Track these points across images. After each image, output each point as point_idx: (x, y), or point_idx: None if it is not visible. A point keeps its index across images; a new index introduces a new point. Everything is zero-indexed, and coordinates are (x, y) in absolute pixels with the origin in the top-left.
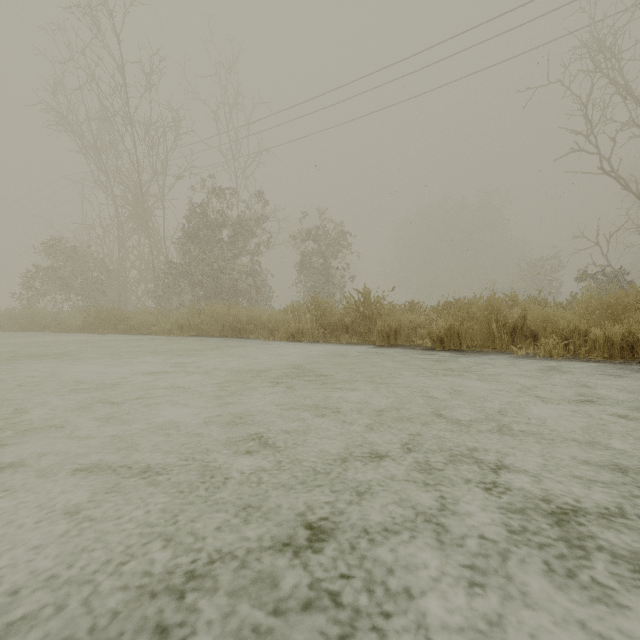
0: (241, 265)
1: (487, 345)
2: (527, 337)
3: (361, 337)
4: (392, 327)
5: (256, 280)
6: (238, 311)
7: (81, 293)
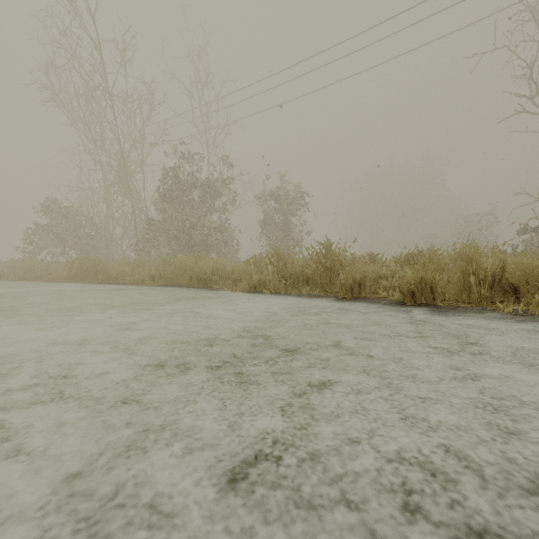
0: (211, 222)
1: (460, 299)
2: (505, 291)
3: (322, 288)
4: (355, 279)
5: (224, 235)
6: (205, 262)
7: (74, 247)
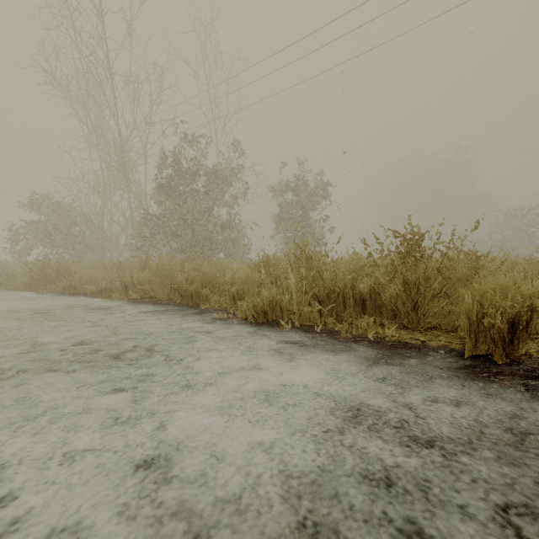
0: (218, 217)
1: None
2: None
3: (396, 320)
4: (502, 312)
5: (232, 232)
6: (195, 266)
7: (67, 246)
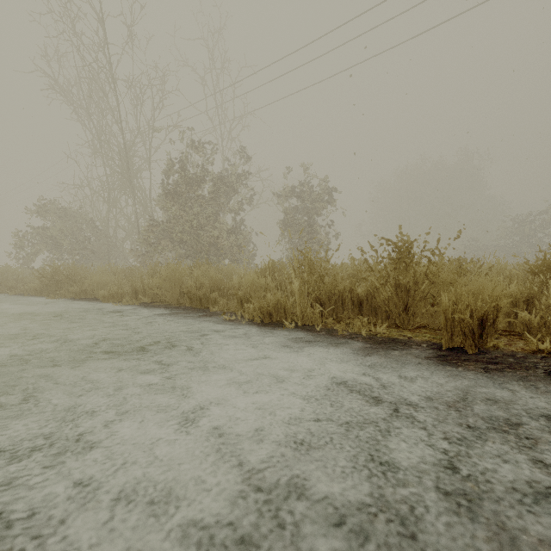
0: (223, 222)
1: None
2: None
3: (389, 320)
4: (474, 310)
5: (238, 237)
6: (203, 271)
7: (72, 252)
